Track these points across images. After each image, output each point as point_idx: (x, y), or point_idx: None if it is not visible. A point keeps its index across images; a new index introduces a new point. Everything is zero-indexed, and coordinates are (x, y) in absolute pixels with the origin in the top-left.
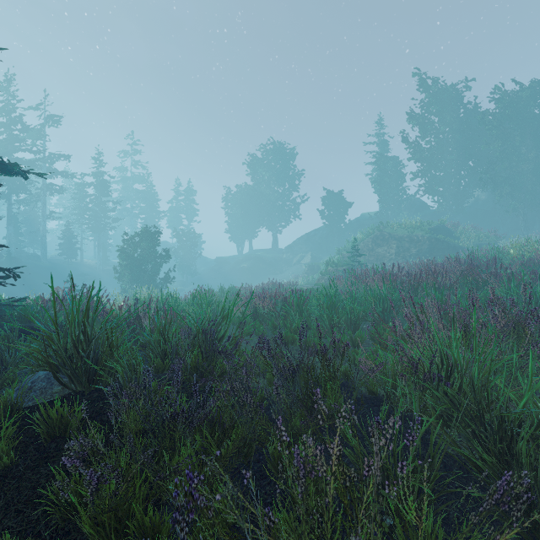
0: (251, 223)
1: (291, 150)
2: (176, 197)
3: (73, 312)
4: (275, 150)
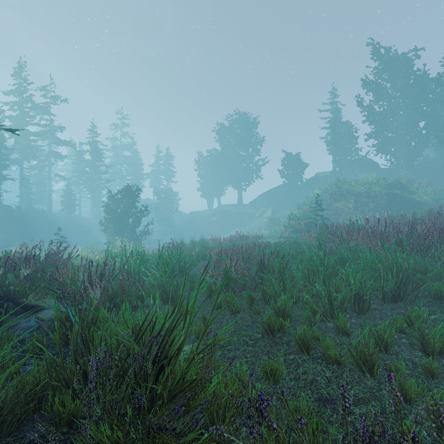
0: (219, 182)
1: (254, 119)
2: (157, 162)
3: None
4: (240, 119)
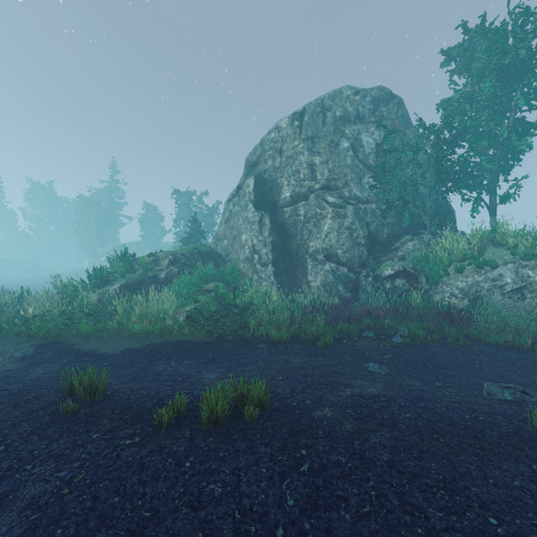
0: None
1: None
2: None
3: None
4: None
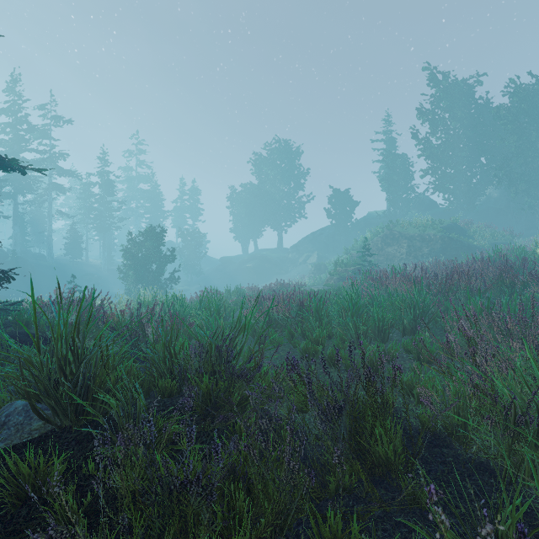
0: (255, 222)
1: (296, 148)
2: (181, 197)
3: (60, 326)
4: (280, 149)
